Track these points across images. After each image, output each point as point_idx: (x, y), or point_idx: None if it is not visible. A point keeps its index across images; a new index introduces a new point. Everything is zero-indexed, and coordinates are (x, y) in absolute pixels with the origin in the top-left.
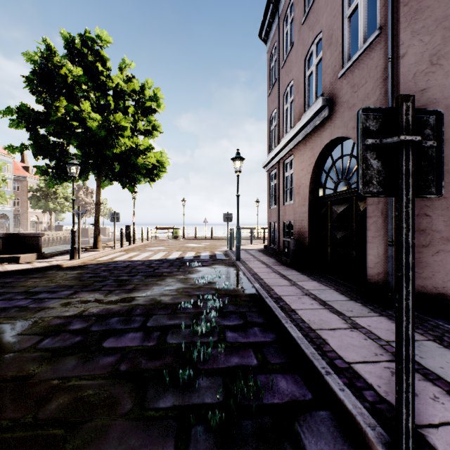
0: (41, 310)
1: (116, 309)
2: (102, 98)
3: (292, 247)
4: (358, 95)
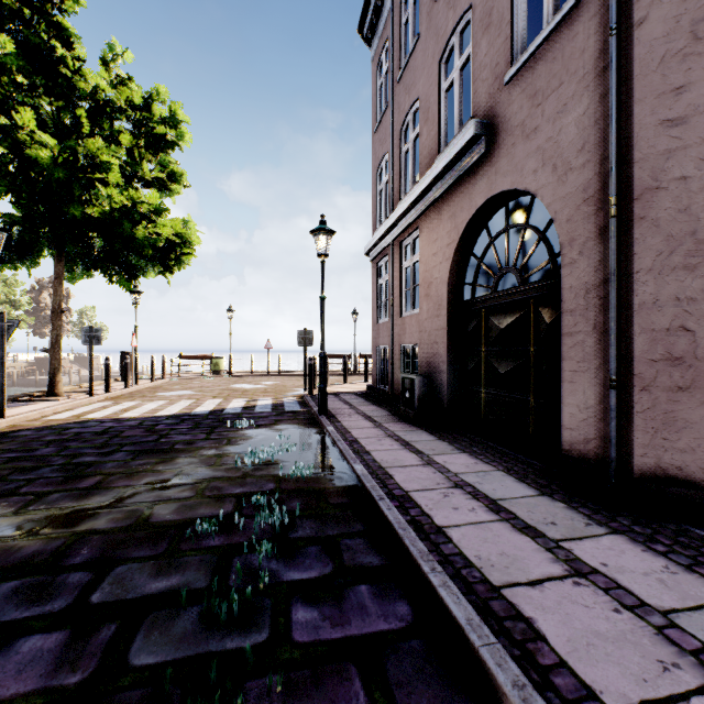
0: None
1: (27, 551)
2: (66, 113)
3: (418, 390)
4: (545, 109)
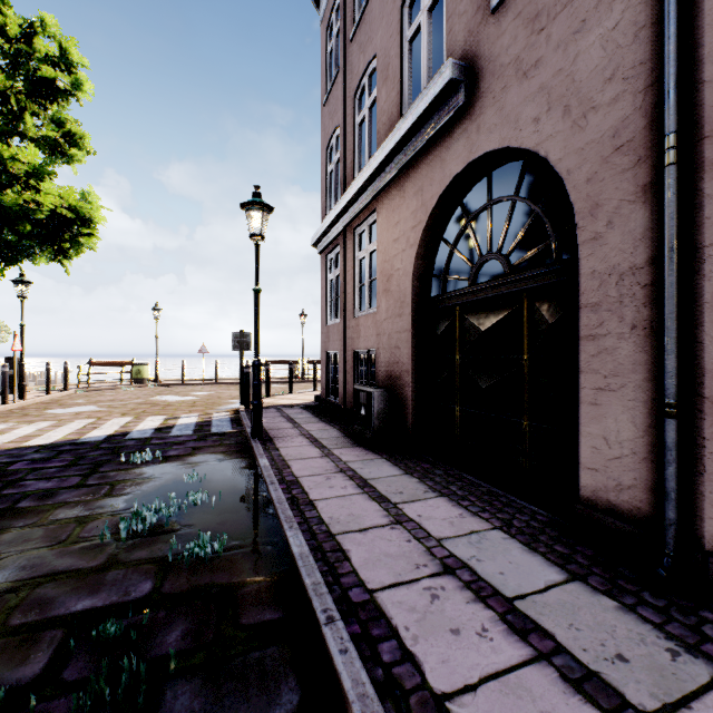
0: None
1: None
2: None
3: (376, 406)
4: (552, 33)
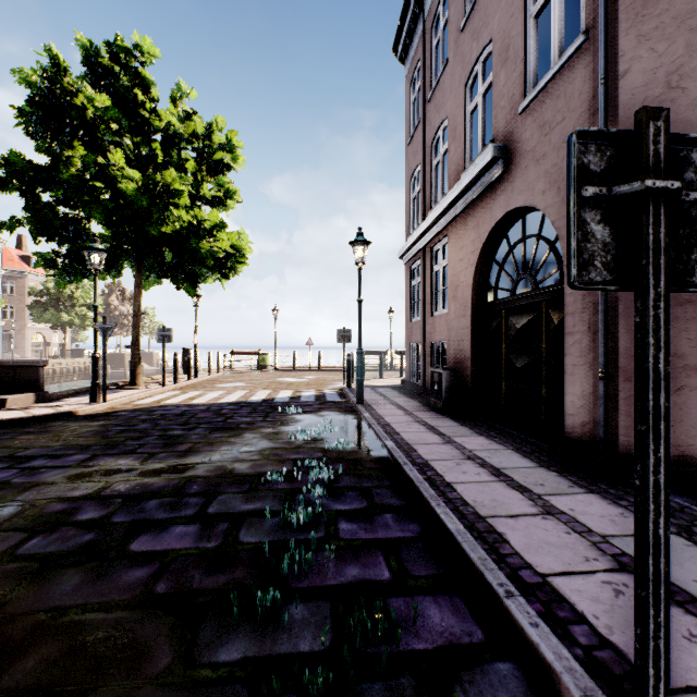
0: (32, 487)
1: (158, 485)
2: (144, 146)
3: (445, 383)
4: (551, 139)
